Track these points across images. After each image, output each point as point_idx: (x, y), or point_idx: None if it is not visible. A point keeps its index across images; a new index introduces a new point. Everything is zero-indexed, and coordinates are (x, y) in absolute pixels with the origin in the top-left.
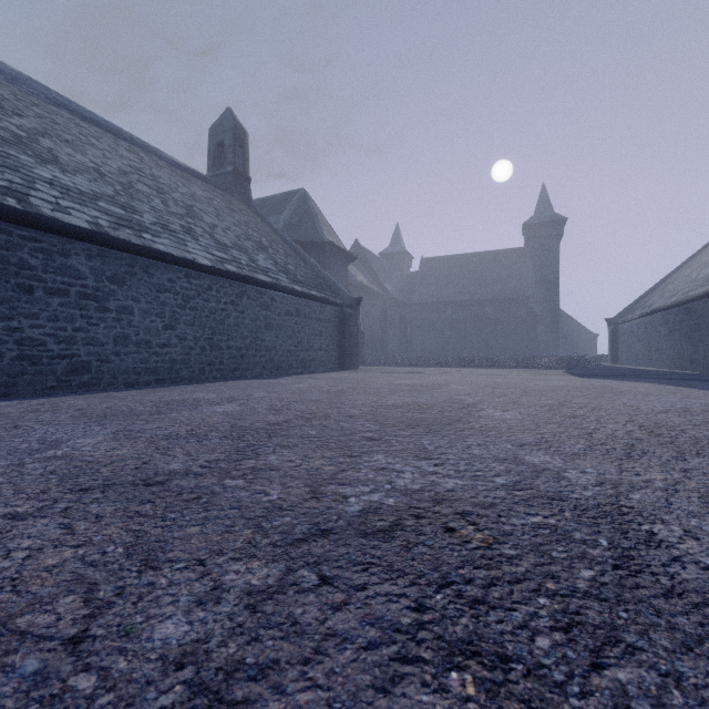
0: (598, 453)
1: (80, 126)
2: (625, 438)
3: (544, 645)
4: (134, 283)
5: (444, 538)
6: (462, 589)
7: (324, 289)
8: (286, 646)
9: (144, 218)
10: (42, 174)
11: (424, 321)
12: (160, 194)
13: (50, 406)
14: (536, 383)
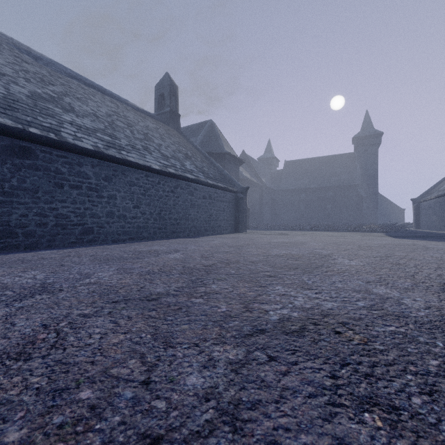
0: (422, 288)
1: (84, 89)
2: (438, 279)
3: (417, 402)
4: (117, 180)
5: (336, 337)
6: (356, 368)
7: (225, 182)
8: (262, 393)
9: (121, 142)
10: (66, 118)
11: (287, 201)
12: (129, 127)
13: (75, 253)
14: (366, 242)
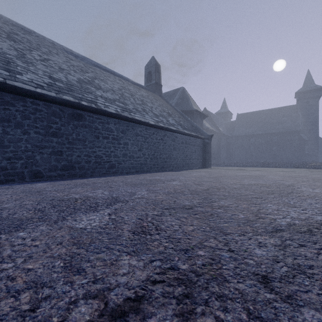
0: None
1: (103, 73)
2: None
3: None
4: (128, 133)
5: None
6: None
7: (196, 131)
8: (310, 262)
9: (130, 107)
10: (98, 94)
11: (239, 145)
12: (132, 96)
13: (110, 180)
14: (317, 176)
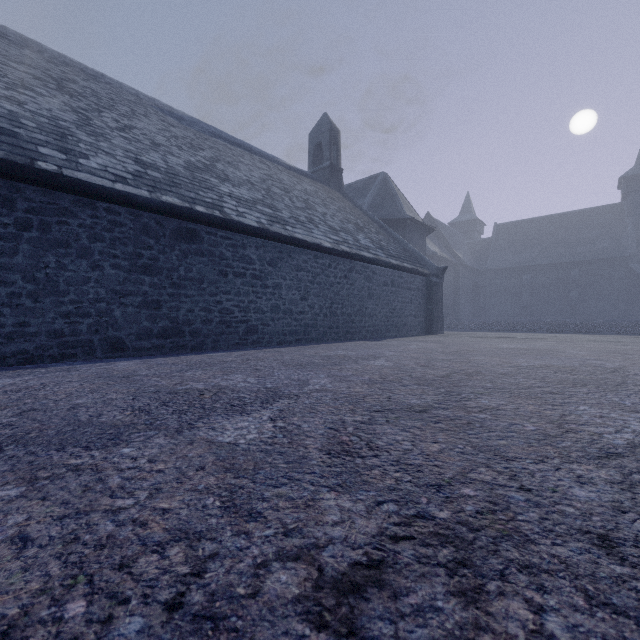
0: None
1: (231, 150)
2: None
3: None
4: (282, 265)
5: None
6: None
7: (412, 261)
8: None
9: (283, 214)
10: (224, 190)
11: (498, 287)
12: (286, 193)
13: (251, 356)
14: None
